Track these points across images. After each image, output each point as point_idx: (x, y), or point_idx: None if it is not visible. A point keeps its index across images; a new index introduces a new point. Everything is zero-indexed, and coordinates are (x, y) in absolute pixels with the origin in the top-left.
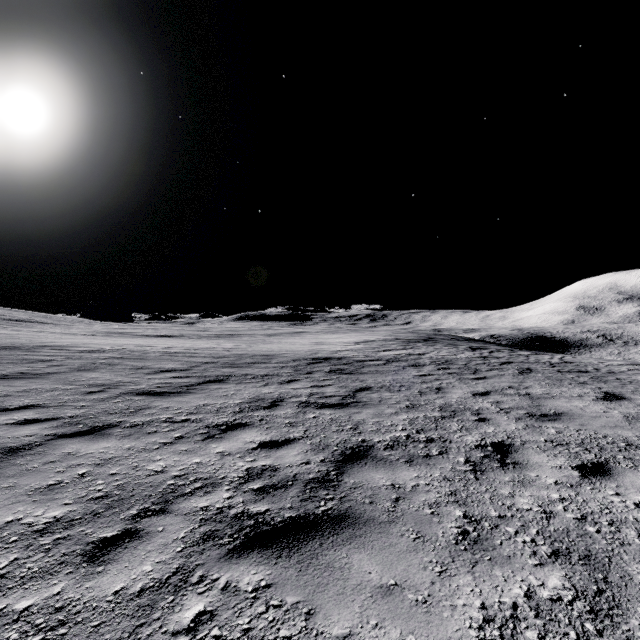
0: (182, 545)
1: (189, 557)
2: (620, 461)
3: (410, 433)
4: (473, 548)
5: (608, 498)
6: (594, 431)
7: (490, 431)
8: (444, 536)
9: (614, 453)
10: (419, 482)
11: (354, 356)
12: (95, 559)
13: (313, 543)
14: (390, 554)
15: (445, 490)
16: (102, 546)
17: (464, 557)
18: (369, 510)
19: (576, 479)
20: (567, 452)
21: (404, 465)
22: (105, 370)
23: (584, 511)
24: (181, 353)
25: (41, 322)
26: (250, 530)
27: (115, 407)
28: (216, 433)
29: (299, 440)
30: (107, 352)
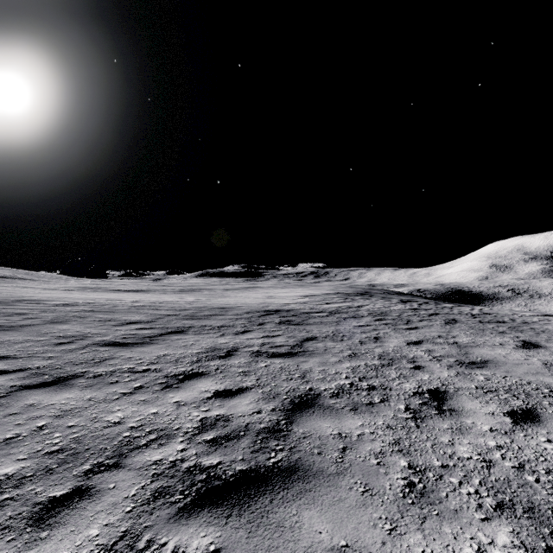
0: (132, 504)
1: (138, 518)
2: (546, 407)
3: (353, 381)
4: (420, 502)
5: (541, 445)
6: (519, 378)
7: (425, 378)
8: (391, 489)
9: (540, 399)
10: (364, 431)
11: (301, 308)
12: (41, 522)
13: (263, 499)
14: (340, 510)
15: (389, 439)
16: (50, 507)
17: (412, 512)
18: (318, 461)
19: (509, 426)
20: (497, 398)
21: (349, 413)
22: (76, 322)
23: (521, 459)
24: (147, 306)
25: (23, 278)
26: (201, 485)
27: (81, 358)
28: (174, 383)
29: (251, 389)
30: (80, 305)
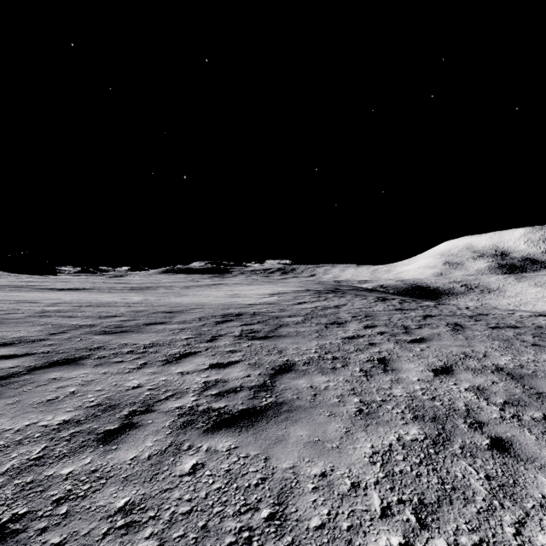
0: None
1: None
2: None
3: (408, 530)
4: None
5: None
6: None
7: None
8: None
9: None
10: None
11: (269, 311)
12: None
13: None
14: None
15: None
16: None
17: None
18: None
19: None
20: None
21: None
22: None
23: None
24: (61, 312)
25: None
26: None
27: None
28: None
29: None
30: None
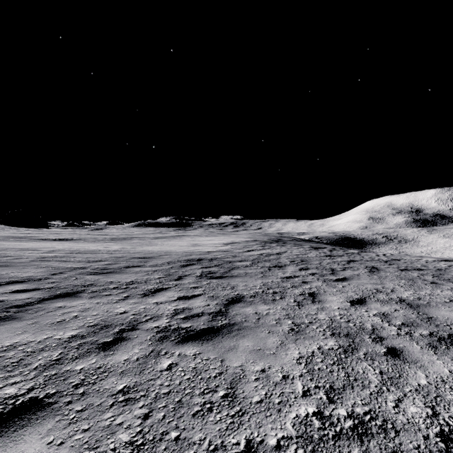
0: None
1: None
2: None
3: (320, 404)
4: None
5: None
6: None
7: (425, 383)
8: None
9: None
10: None
11: (224, 257)
12: None
13: None
14: None
15: None
16: None
17: None
18: None
19: None
20: None
21: None
22: None
23: None
24: (58, 257)
25: None
26: None
27: None
28: None
29: None
30: None
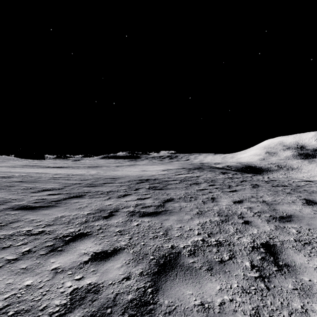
0: None
1: None
2: None
3: (204, 237)
4: None
5: None
6: None
7: (255, 232)
8: None
9: None
10: (224, 298)
11: (162, 178)
12: None
13: None
14: None
15: (248, 308)
16: None
17: None
18: None
19: None
20: (315, 251)
21: (207, 274)
22: (4, 190)
23: None
24: (62, 177)
25: None
26: None
27: None
28: (59, 245)
29: (124, 249)
30: (14, 177)
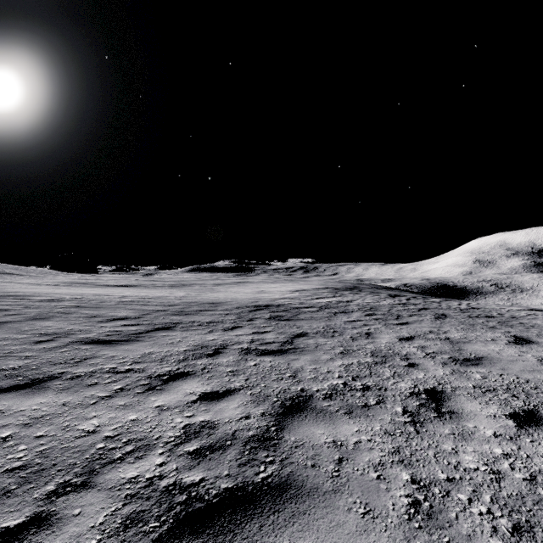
0: (98, 536)
1: None
2: None
3: (347, 380)
4: (428, 525)
5: None
6: (516, 376)
7: (421, 377)
8: (395, 509)
9: (541, 399)
10: (361, 438)
11: (291, 303)
12: None
13: (251, 526)
14: (338, 538)
15: (388, 447)
16: (0, 542)
17: (420, 539)
18: (312, 476)
19: (513, 430)
20: (497, 399)
21: (344, 417)
22: (60, 319)
23: (531, 469)
24: (135, 302)
25: (11, 273)
26: (180, 509)
27: (61, 357)
28: (157, 384)
29: (239, 390)
30: (66, 301)
